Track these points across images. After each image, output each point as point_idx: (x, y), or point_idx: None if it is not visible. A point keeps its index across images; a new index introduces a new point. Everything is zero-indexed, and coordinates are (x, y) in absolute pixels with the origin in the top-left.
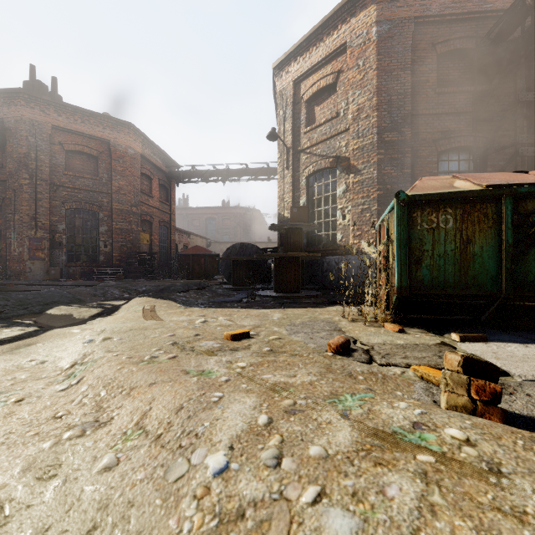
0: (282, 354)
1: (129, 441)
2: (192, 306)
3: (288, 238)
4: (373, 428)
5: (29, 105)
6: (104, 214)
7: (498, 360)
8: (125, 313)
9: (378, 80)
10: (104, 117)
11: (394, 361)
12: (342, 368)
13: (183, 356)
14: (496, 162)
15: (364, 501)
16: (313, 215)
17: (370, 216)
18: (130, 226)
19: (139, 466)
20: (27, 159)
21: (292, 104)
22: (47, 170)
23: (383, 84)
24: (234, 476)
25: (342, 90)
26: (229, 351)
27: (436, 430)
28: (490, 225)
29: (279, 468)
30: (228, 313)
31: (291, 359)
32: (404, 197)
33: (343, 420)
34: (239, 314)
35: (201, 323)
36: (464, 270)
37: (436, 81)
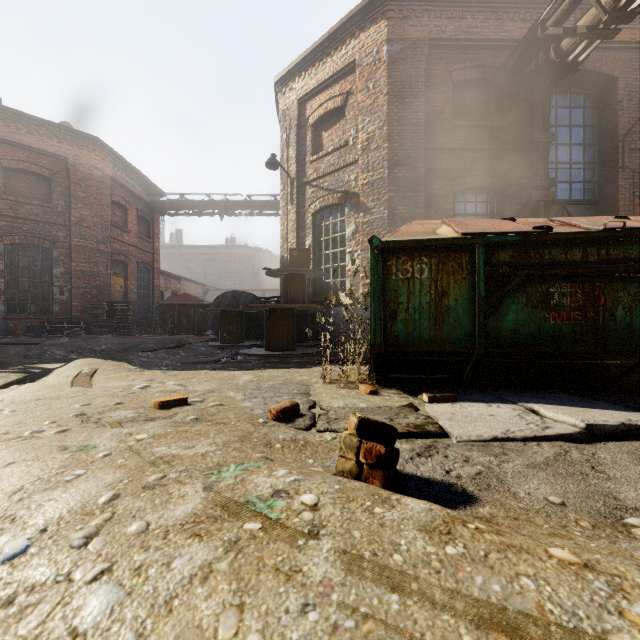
0: (205, 422)
1: None
2: (152, 368)
3: (288, 286)
4: (227, 499)
5: None
6: (59, 252)
7: (450, 421)
8: (55, 378)
9: (389, 107)
10: (60, 127)
11: (336, 426)
12: (264, 436)
13: (77, 429)
14: (514, 206)
15: (142, 574)
16: (320, 259)
17: None
18: (97, 268)
19: None
20: None
21: (296, 127)
22: None
23: (394, 111)
24: (29, 560)
25: (351, 115)
26: (142, 421)
27: (294, 496)
28: (464, 276)
29: (87, 548)
30: (190, 376)
31: (207, 429)
32: (377, 243)
33: (202, 493)
34: (201, 377)
35: (139, 389)
36: (439, 325)
37: (452, 112)
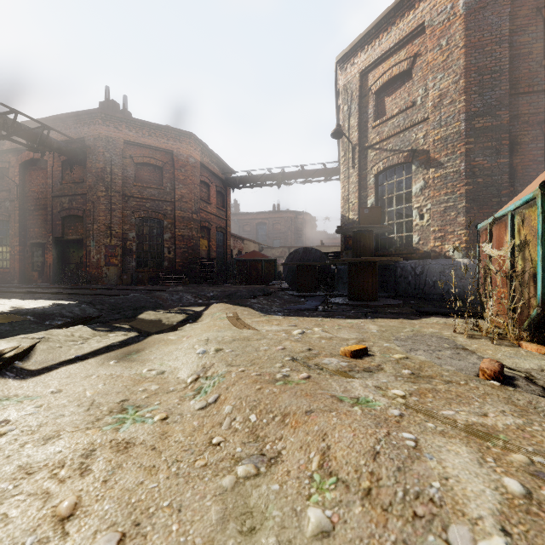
0: (431, 379)
1: (326, 492)
2: (270, 314)
3: (358, 242)
4: None
5: (105, 123)
6: (168, 222)
7: None
8: (210, 319)
9: (466, 59)
10: (168, 129)
11: None
12: (529, 405)
13: (316, 376)
14: None
15: None
16: (382, 216)
17: (456, 214)
18: (191, 233)
19: (366, 536)
20: (103, 173)
21: (358, 97)
22: (120, 182)
23: (472, 62)
24: None
25: (419, 76)
26: (364, 372)
27: None
28: None
29: None
30: (314, 322)
31: (454, 389)
32: None
33: None
34: (329, 325)
35: (299, 334)
36: None
37: (542, 52)
